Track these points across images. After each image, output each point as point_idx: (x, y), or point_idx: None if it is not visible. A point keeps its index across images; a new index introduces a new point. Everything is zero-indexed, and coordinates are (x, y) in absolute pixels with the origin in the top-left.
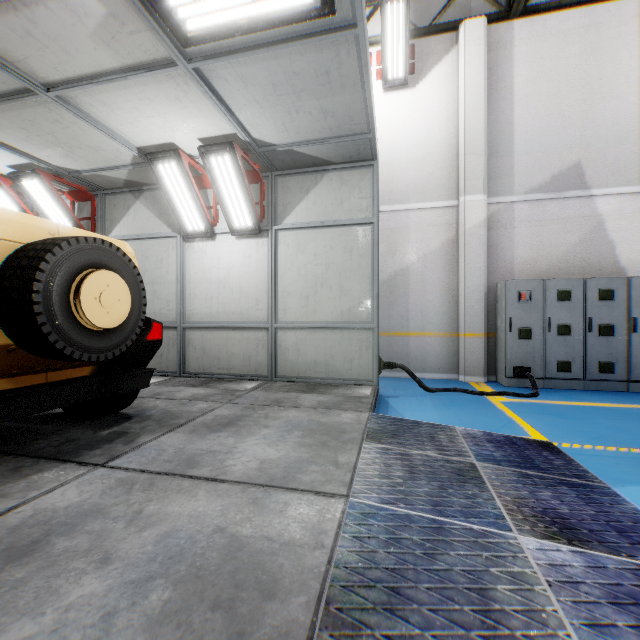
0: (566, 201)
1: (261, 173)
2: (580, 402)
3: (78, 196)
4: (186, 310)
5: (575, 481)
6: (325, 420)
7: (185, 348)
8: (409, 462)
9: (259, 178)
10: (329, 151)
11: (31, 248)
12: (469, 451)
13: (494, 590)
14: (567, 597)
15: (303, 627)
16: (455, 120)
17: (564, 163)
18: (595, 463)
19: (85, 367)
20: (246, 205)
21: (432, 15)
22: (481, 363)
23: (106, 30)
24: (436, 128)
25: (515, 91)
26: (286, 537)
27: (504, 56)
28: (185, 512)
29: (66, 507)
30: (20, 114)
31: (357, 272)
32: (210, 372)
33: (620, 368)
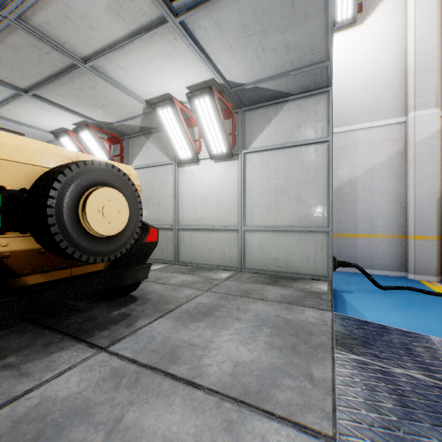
0: None
1: (233, 110)
2: None
3: (113, 141)
4: (179, 216)
5: None
6: (290, 317)
7: (178, 244)
8: (394, 386)
9: (231, 114)
10: (289, 84)
11: (50, 171)
12: None
13: None
14: None
15: None
16: (403, 45)
17: None
18: None
19: (100, 263)
20: (221, 135)
21: None
22: (432, 264)
23: (115, 1)
24: (383, 56)
25: None
26: None
27: None
28: (160, 429)
29: (64, 399)
30: (72, 85)
31: (313, 184)
32: (195, 262)
33: None
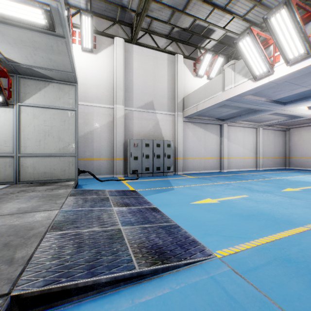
0: (149, 113)
1: (9, 73)
2: (149, 179)
3: None
4: None
5: (136, 196)
6: (51, 193)
7: None
8: (85, 199)
9: (7, 75)
10: (53, 74)
11: None
12: (108, 194)
13: (102, 216)
14: (119, 214)
15: (44, 231)
16: (113, 74)
17: (148, 100)
18: (144, 192)
19: None
20: None
21: (103, 27)
22: (122, 169)
23: None
24: (105, 74)
25: (134, 70)
26: (35, 220)
27: (130, 56)
28: None
29: None
30: None
31: (68, 131)
32: None
33: (162, 168)
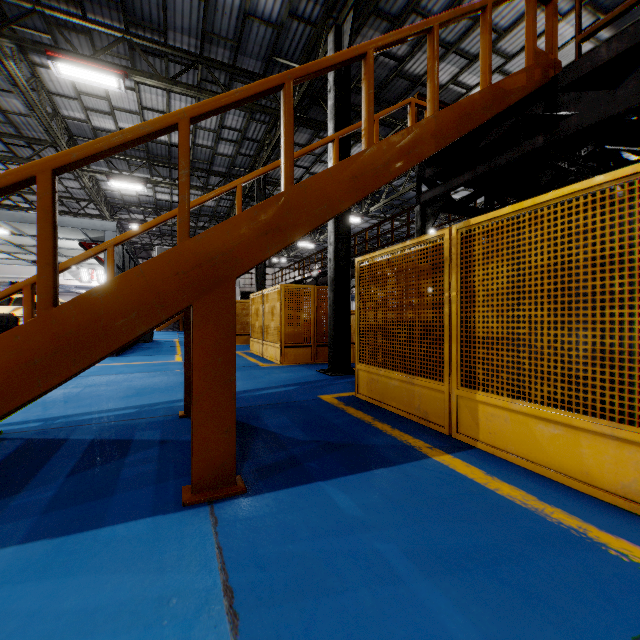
0: None
1: None
2: None
3: None
4: None
5: None
6: None
7: None
8: None
9: None
10: None
11: None
12: None
13: None
14: None
15: None
16: None
17: None
18: None
19: None
20: None
21: None
22: None
23: (33, 258)
24: None
25: None
26: None
27: None
28: None
29: None
30: None
31: None
32: None
33: None
